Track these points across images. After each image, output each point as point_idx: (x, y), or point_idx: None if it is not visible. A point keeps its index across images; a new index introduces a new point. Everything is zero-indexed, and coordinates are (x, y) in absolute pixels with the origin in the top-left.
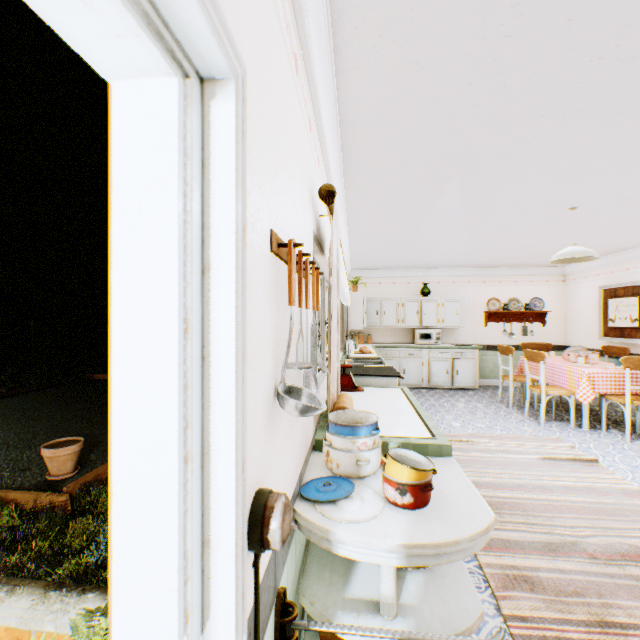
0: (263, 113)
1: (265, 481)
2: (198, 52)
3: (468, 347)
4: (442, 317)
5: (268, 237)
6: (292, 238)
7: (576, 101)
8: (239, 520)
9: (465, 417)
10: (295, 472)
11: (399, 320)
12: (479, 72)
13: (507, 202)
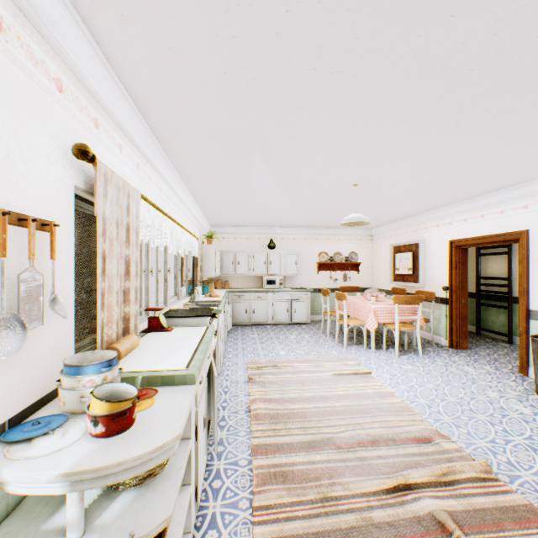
0: None
1: None
2: None
3: (303, 290)
4: (284, 266)
5: None
6: None
7: (316, 101)
8: None
9: (292, 346)
10: None
11: (250, 269)
12: (228, 64)
13: (307, 176)
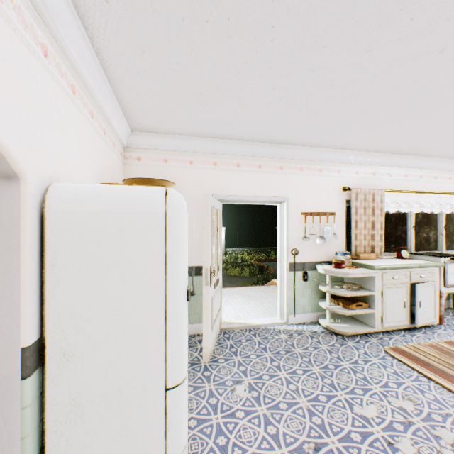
0: (297, 196)
1: (298, 249)
2: (281, 201)
3: None
4: None
5: (299, 213)
6: (316, 209)
7: None
8: (286, 247)
9: None
10: (319, 258)
11: None
12: (394, 134)
13: None
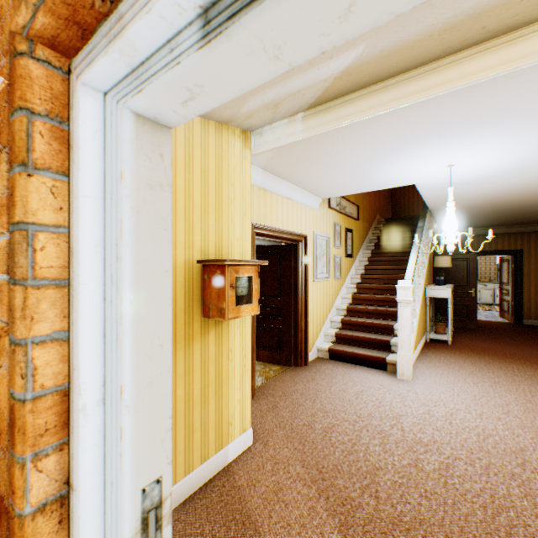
0: None
1: None
2: None
3: None
4: None
5: None
6: None
7: None
8: None
9: None
10: None
11: None
12: None
13: None
